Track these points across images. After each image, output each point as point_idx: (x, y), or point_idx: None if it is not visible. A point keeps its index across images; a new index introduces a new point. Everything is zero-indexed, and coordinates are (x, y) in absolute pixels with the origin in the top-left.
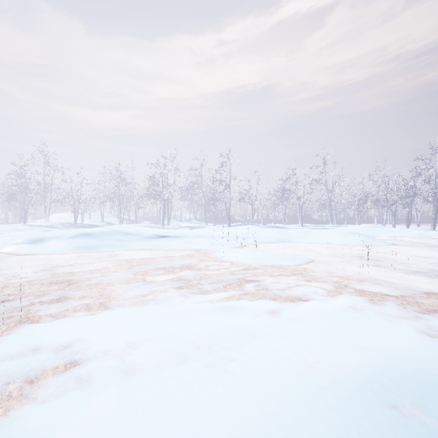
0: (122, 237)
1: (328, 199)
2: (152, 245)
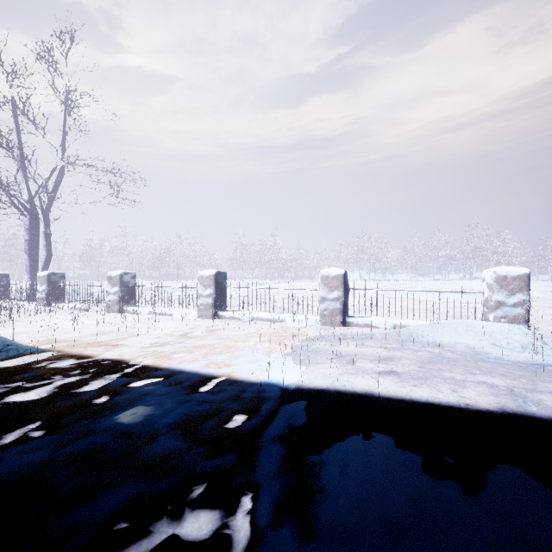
0: None
1: (129, 261)
2: None
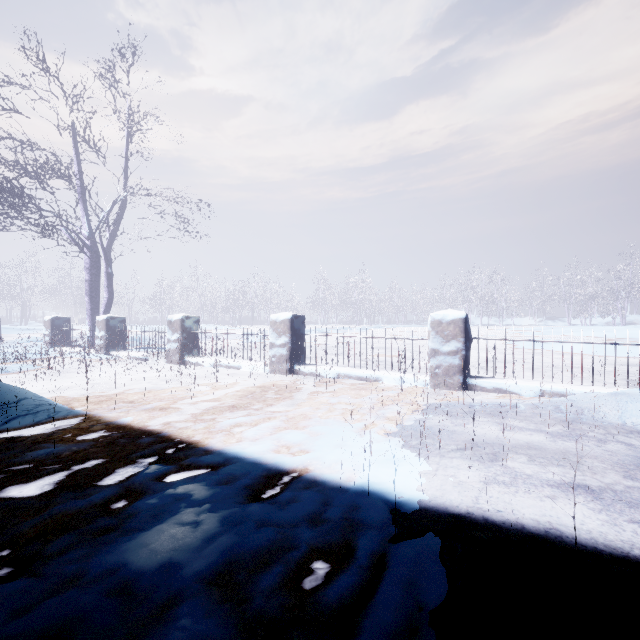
0: (4, 329)
1: (201, 304)
2: (26, 332)
